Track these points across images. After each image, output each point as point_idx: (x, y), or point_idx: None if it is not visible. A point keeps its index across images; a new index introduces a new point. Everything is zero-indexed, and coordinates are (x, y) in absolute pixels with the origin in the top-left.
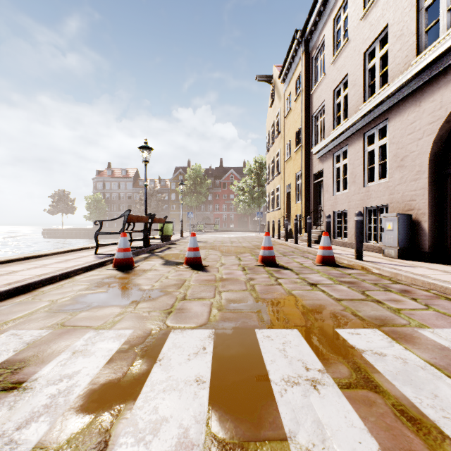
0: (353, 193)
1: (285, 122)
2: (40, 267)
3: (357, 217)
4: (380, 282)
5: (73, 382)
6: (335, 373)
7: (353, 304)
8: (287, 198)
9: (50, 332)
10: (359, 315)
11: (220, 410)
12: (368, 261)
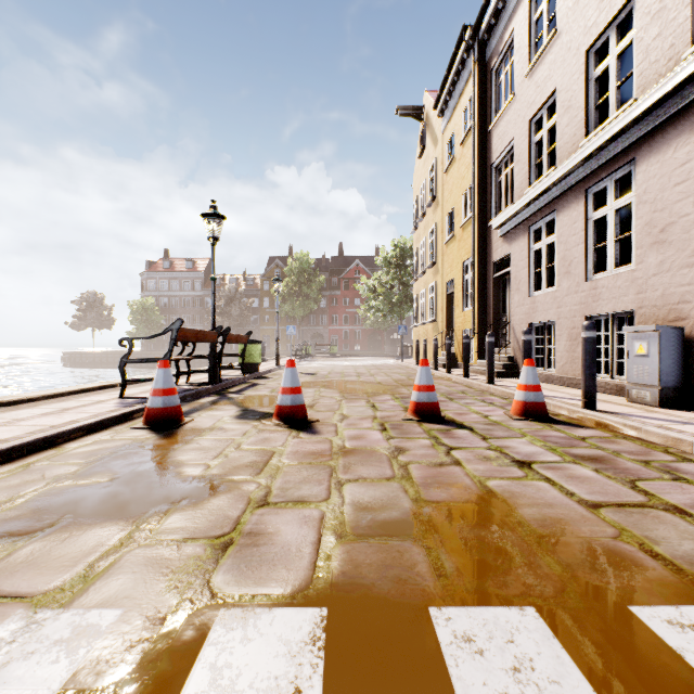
0: (566, 292)
1: (445, 181)
2: (4, 425)
3: (587, 332)
4: (654, 459)
5: None
6: None
7: (629, 517)
8: (447, 303)
9: None
10: (660, 554)
11: None
12: (607, 411)
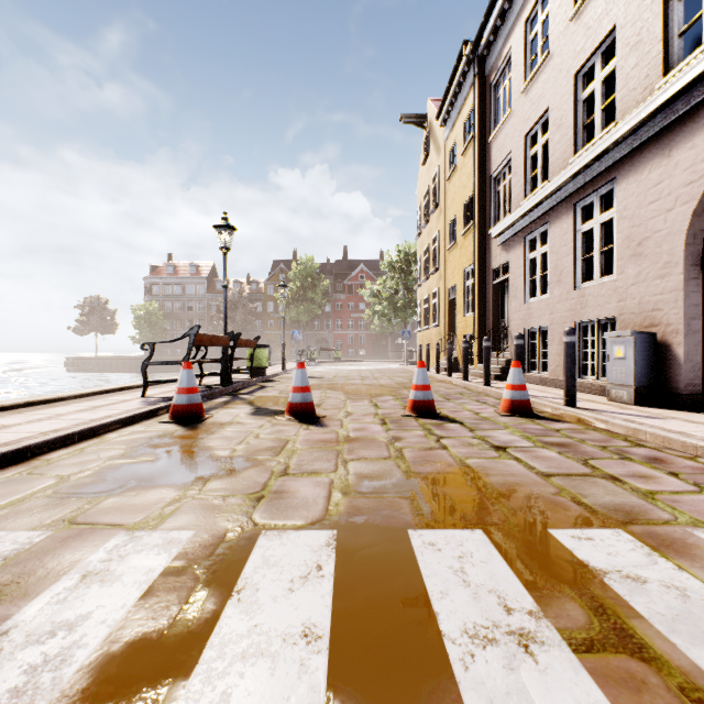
0: (557, 299)
1: (447, 189)
2: (49, 419)
3: (568, 337)
4: (611, 445)
5: (75, 638)
6: (560, 619)
7: (572, 482)
8: (449, 308)
9: (48, 535)
10: (585, 503)
11: (351, 701)
12: (585, 408)
